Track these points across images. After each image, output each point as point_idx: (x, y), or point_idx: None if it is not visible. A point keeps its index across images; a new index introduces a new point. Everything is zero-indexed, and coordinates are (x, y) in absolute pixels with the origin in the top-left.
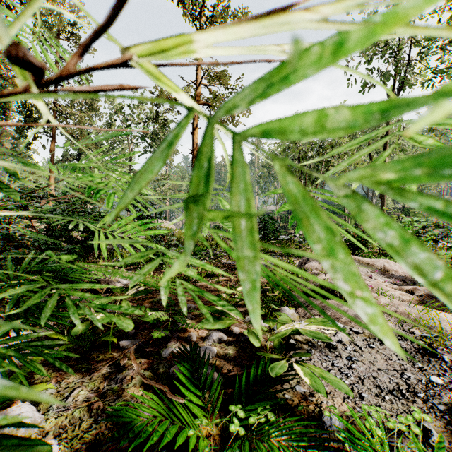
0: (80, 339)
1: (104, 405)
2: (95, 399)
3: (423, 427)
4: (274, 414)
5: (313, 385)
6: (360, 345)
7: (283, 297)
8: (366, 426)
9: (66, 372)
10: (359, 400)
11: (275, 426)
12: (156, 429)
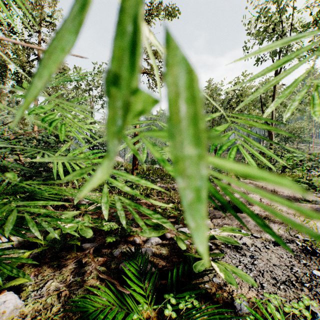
0: (54, 242)
1: (70, 293)
2: (63, 288)
3: (310, 310)
4: (197, 300)
5: (228, 279)
6: (259, 246)
7: None
8: (268, 310)
9: (42, 267)
10: (260, 289)
11: (200, 311)
12: (108, 316)
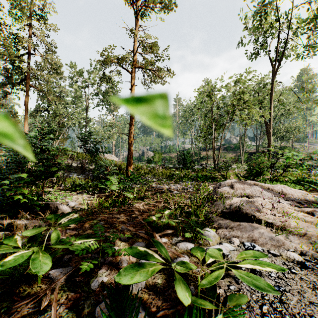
0: (15, 266)
1: None
2: None
3: None
4: None
5: None
6: None
7: (204, 218)
8: None
9: None
10: None
11: None
12: None
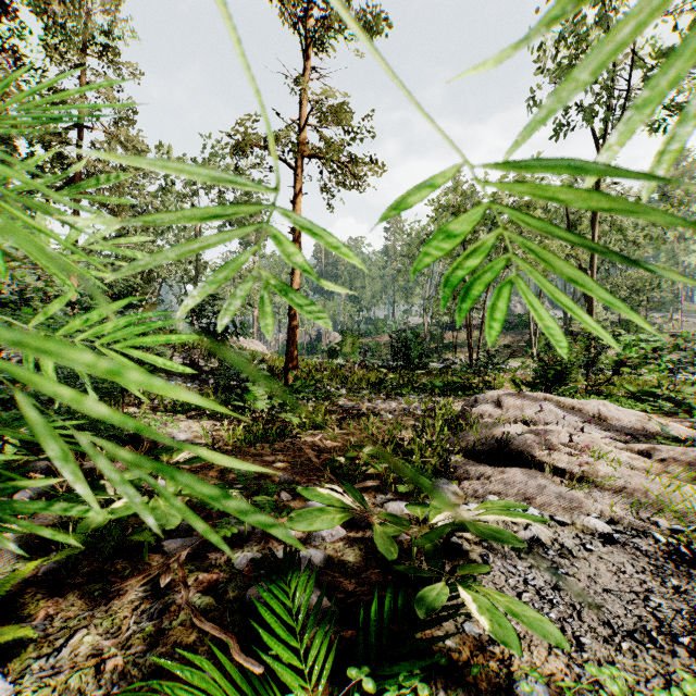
0: (99, 536)
1: (126, 663)
2: (111, 651)
3: None
4: (428, 679)
5: (501, 633)
6: (569, 545)
7: (438, 463)
8: None
9: (65, 598)
10: (576, 651)
11: None
12: None
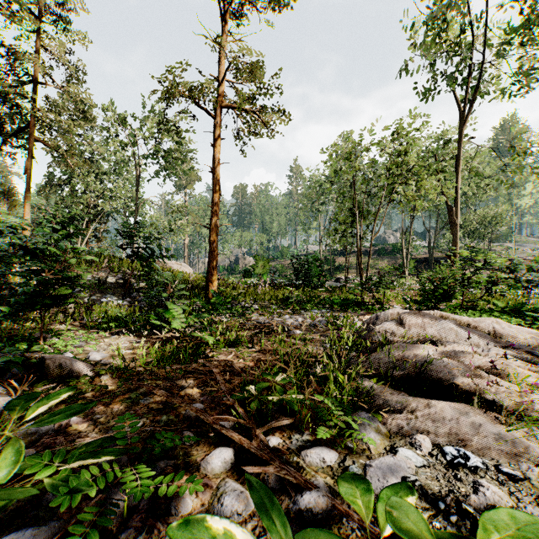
0: None
1: None
2: None
3: None
4: None
5: None
6: None
7: (352, 388)
8: None
9: None
10: None
11: None
12: None
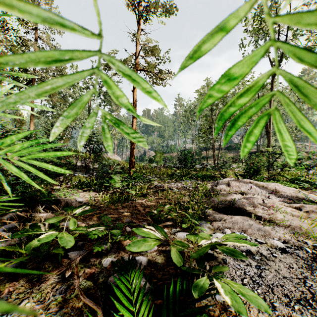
0: (38, 250)
1: None
2: (39, 311)
3: None
4: None
5: (237, 306)
6: (265, 254)
7: (200, 213)
8: None
9: (19, 282)
10: (272, 310)
11: None
12: None
